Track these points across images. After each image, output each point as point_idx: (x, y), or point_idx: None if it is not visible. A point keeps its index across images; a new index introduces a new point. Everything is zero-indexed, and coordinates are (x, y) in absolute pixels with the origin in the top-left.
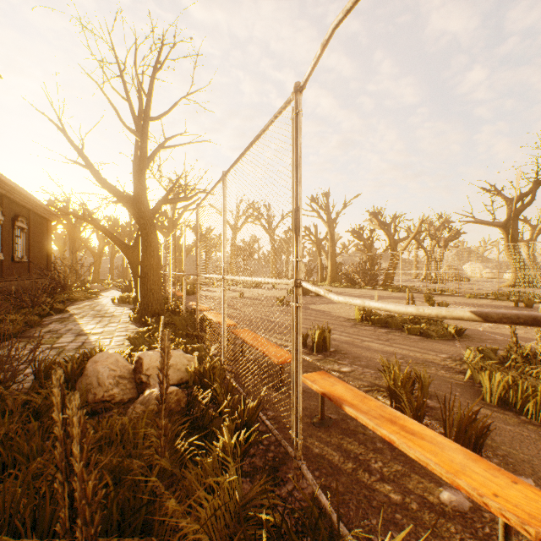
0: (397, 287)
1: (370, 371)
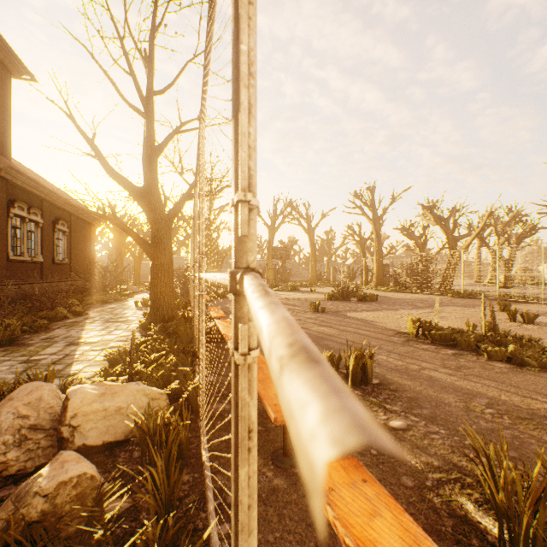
0: (458, 292)
1: (440, 431)
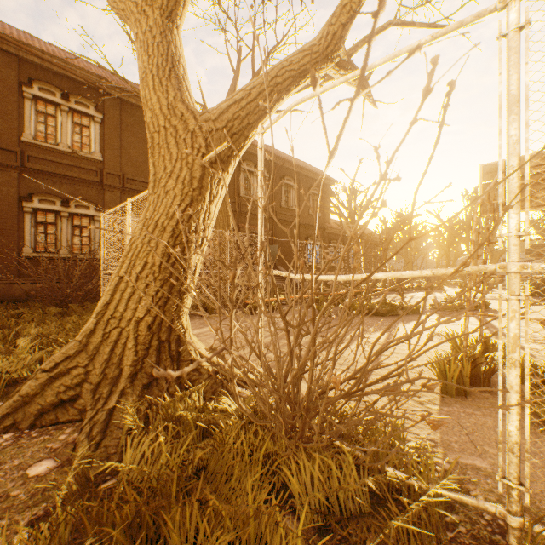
0: None
1: None
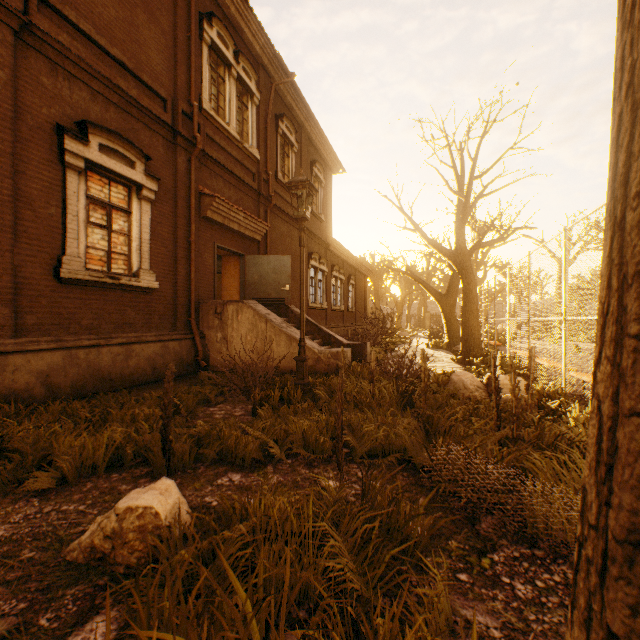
0: None
1: None
